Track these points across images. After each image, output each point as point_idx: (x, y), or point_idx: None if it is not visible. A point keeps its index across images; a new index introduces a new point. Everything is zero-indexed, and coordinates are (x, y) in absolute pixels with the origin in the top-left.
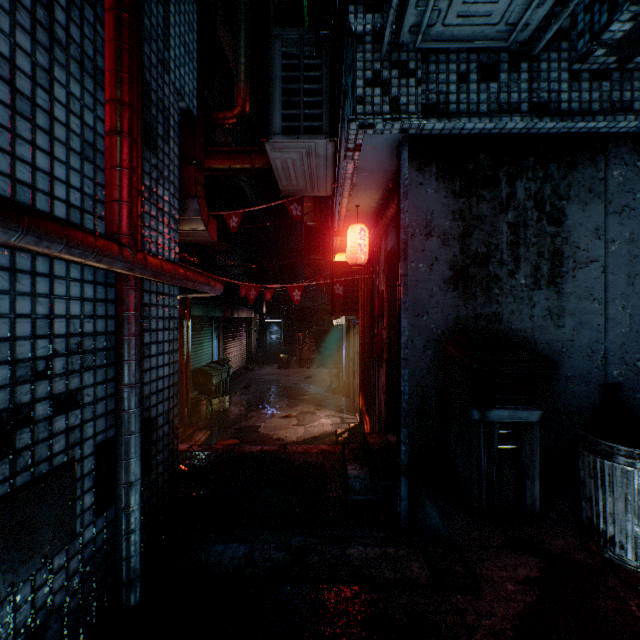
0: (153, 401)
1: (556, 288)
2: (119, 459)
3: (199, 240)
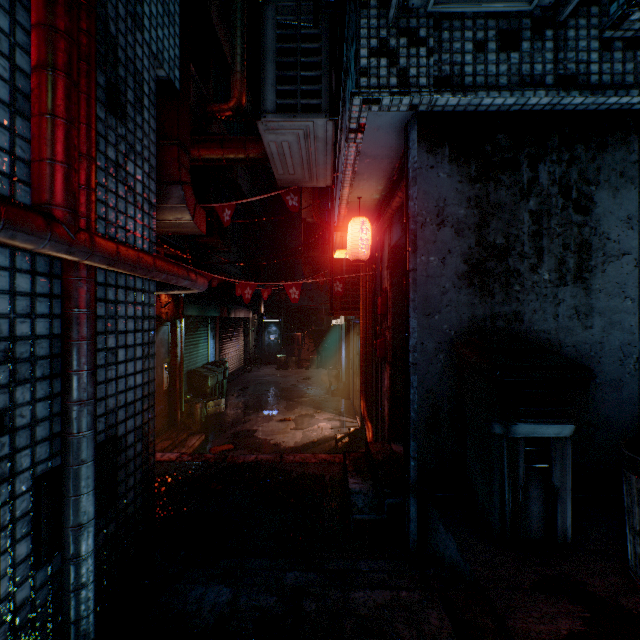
0: (120, 416)
1: (584, 284)
2: (65, 495)
3: (185, 232)
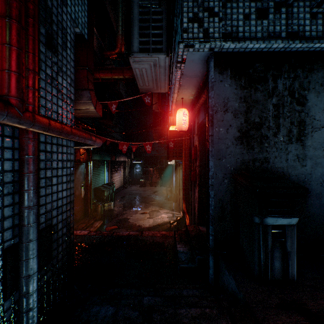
0: (54, 214)
1: (301, 143)
2: (20, 259)
3: (91, 115)
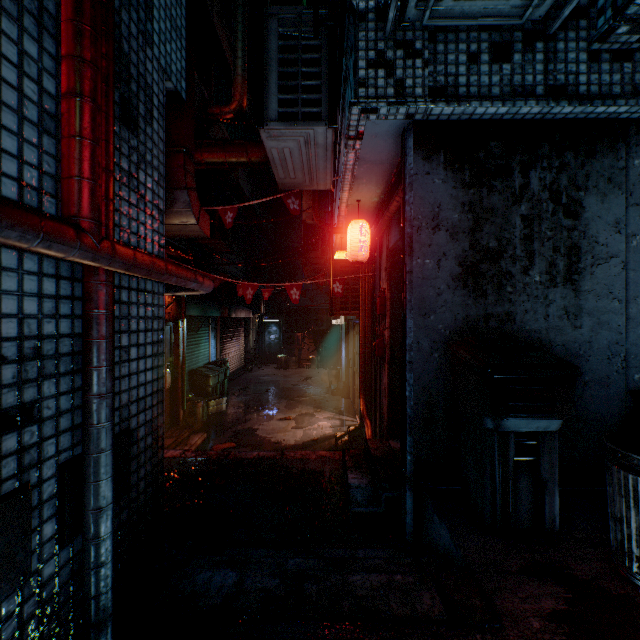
0: (133, 410)
1: (573, 286)
2: (86, 481)
3: (190, 235)
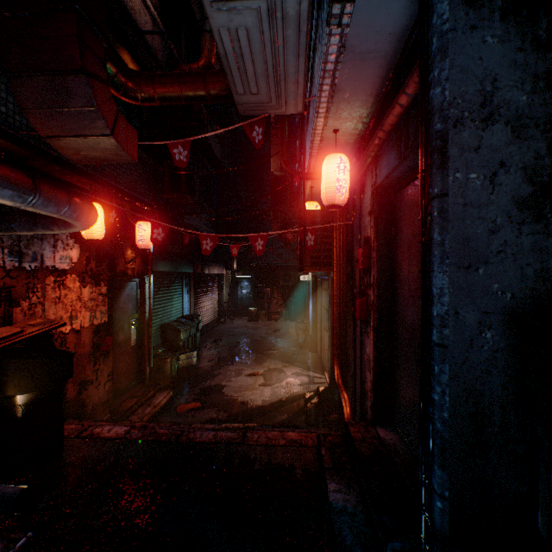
0: None
1: None
2: None
3: (109, 157)
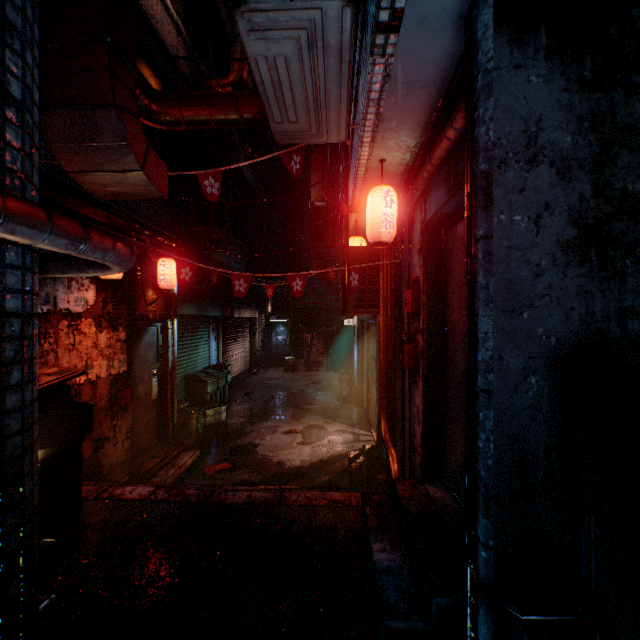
0: None
1: None
2: None
3: (138, 192)
